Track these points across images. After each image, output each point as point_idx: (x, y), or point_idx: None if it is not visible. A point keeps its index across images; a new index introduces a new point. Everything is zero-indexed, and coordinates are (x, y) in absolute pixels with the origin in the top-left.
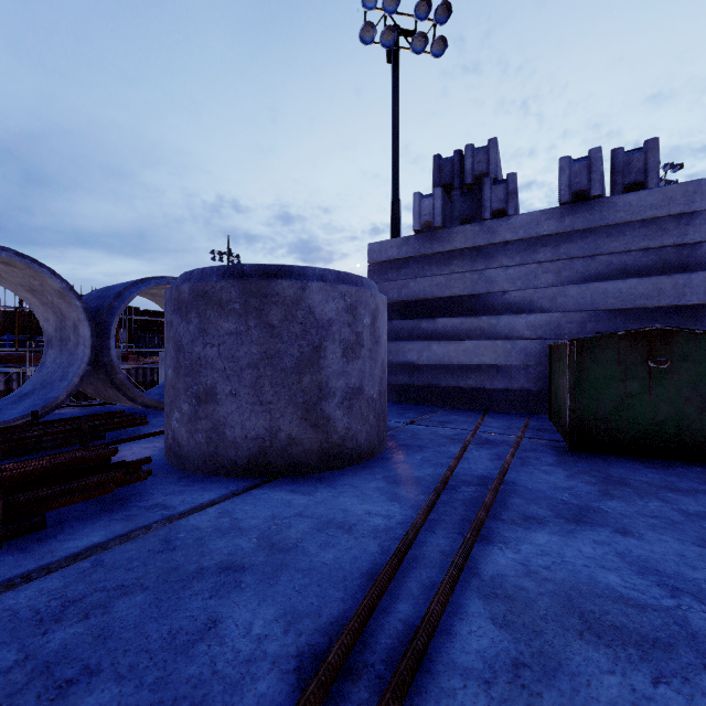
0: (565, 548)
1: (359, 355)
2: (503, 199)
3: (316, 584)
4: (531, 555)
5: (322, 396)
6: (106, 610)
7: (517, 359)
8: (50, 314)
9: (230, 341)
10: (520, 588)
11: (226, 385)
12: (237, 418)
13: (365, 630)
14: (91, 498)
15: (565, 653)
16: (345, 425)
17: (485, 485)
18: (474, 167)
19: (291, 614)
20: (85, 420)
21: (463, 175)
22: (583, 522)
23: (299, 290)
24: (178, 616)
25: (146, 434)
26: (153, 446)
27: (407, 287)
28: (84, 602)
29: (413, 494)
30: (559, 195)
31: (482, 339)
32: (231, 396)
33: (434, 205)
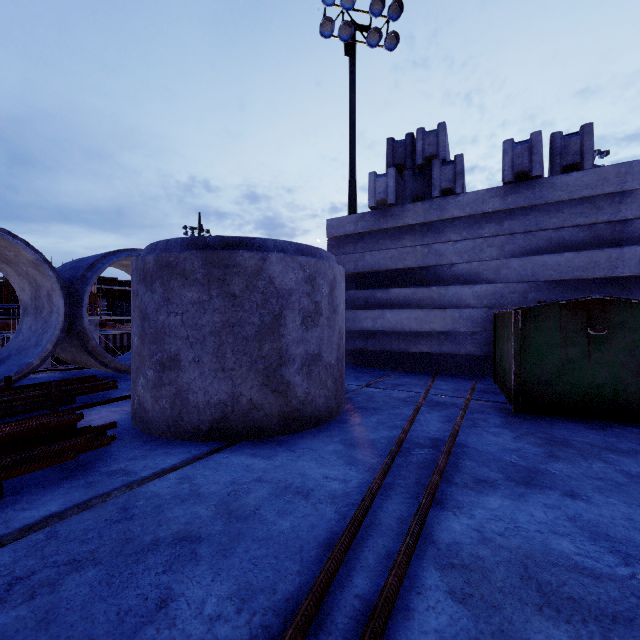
0: (517, 513)
1: (317, 323)
2: (451, 178)
3: (272, 555)
4: (485, 520)
5: (282, 363)
6: (54, 589)
7: (464, 326)
8: (25, 284)
9: (193, 310)
10: (476, 557)
11: (189, 352)
12: (200, 384)
13: (321, 608)
14: (51, 465)
15: (525, 631)
16: (305, 390)
17: (438, 448)
18: (425, 149)
19: (246, 591)
20: (55, 386)
21: (415, 157)
22: (532, 485)
23: (260, 261)
24: (128, 594)
25: (115, 398)
26: (122, 410)
27: (363, 259)
28: (32, 580)
29: (369, 457)
30: (503, 175)
31: (432, 307)
32: (194, 363)
33: (387, 184)
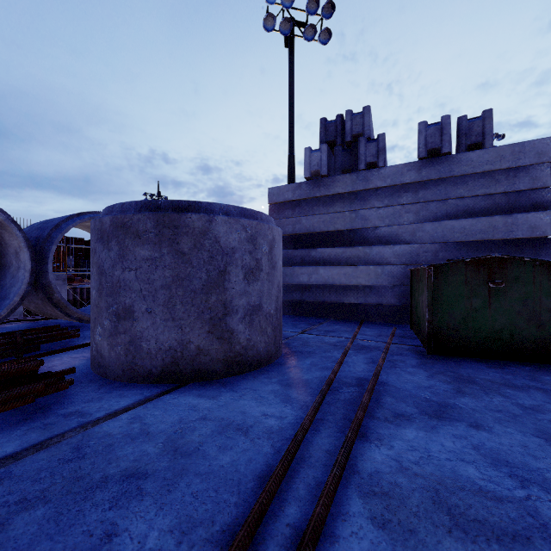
0: (430, 443)
1: (258, 278)
2: (375, 154)
3: (212, 488)
4: (402, 451)
5: (227, 313)
6: (2, 528)
7: (386, 280)
8: None
9: (145, 266)
10: (394, 485)
11: (142, 304)
12: (152, 332)
13: (255, 537)
14: (10, 408)
15: None
16: (247, 336)
17: (362, 386)
18: (353, 128)
19: (186, 524)
20: (20, 335)
21: (344, 135)
22: (443, 417)
23: (206, 223)
24: (74, 531)
25: (77, 345)
26: (82, 356)
27: (300, 223)
28: None
29: (302, 396)
30: (418, 152)
31: (359, 264)
32: (146, 313)
33: (321, 158)
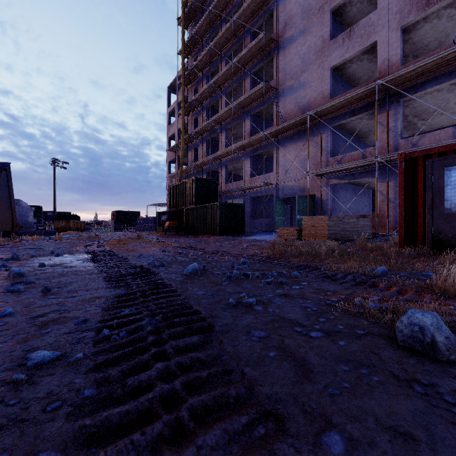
0: None
1: None
2: None
3: None
4: None
5: None
6: None
7: None
8: None
9: None
10: None
11: None
12: None
13: None
14: None
15: None
16: None
17: None
18: None
19: None
20: None
21: None
22: None
23: None
24: None
25: None
26: None
27: None
28: None
29: None
30: None
31: None
32: None
33: None
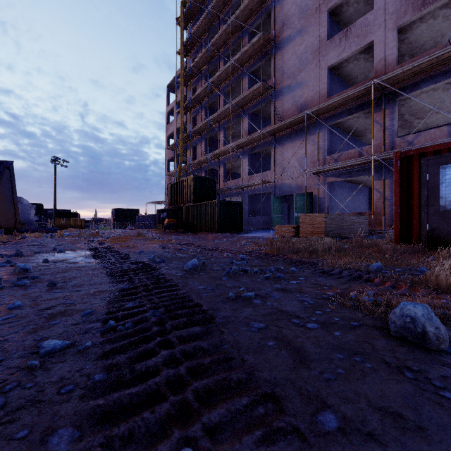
0: None
1: None
2: None
3: None
4: None
5: None
6: None
7: None
8: None
9: None
10: None
11: None
12: None
13: None
14: None
15: None
16: None
17: None
18: None
19: None
20: None
21: None
22: None
23: None
24: None
25: None
26: None
27: None
28: None
29: None
30: None
31: None
32: None
33: None
